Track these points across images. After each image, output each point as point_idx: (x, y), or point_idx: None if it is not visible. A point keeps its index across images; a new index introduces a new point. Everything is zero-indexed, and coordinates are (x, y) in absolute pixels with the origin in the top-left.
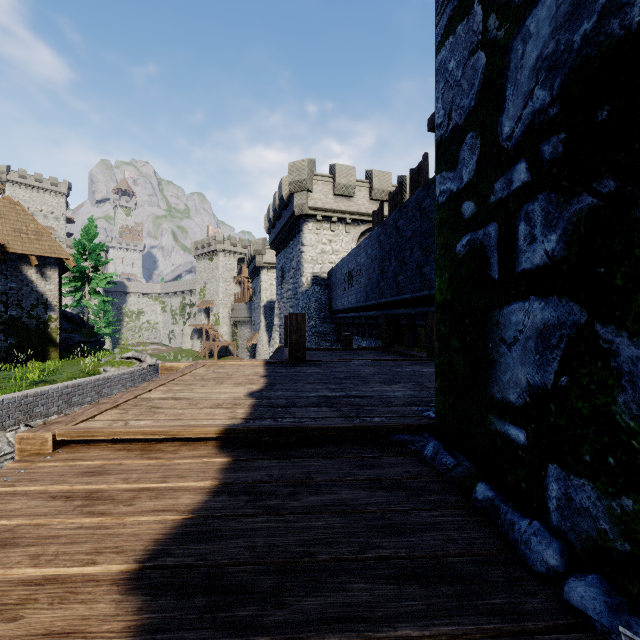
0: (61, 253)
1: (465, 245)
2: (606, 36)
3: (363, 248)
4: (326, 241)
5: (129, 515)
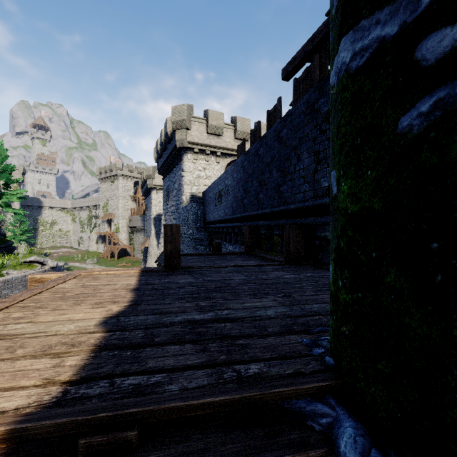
0: None
1: (428, 112)
2: None
3: (230, 173)
4: (201, 168)
5: None
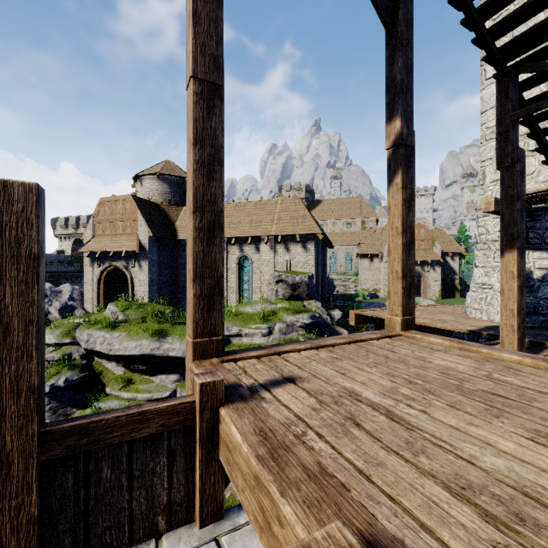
0: (460, 249)
1: None
2: None
3: None
4: None
5: None
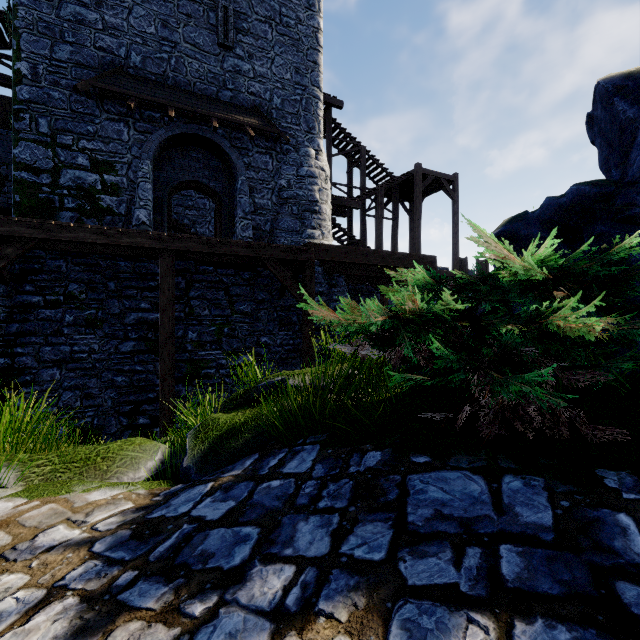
0: None
1: (45, 196)
2: (83, 186)
3: None
4: None
5: None
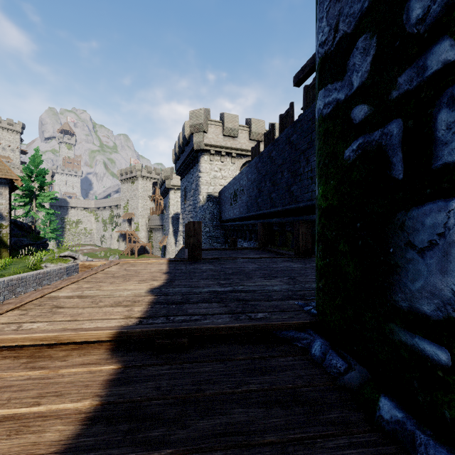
0: (11, 175)
1: (356, 149)
2: None
3: (245, 173)
4: (217, 169)
5: None
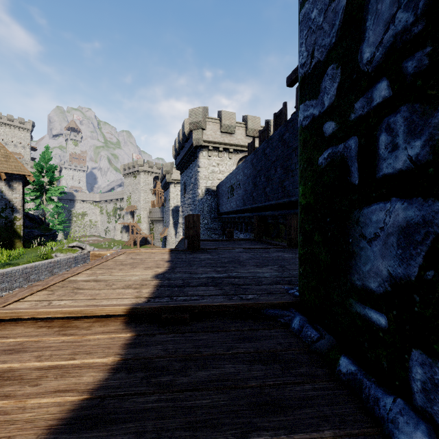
0: (24, 171)
1: (326, 158)
2: None
3: (241, 169)
4: (215, 164)
5: (31, 397)
